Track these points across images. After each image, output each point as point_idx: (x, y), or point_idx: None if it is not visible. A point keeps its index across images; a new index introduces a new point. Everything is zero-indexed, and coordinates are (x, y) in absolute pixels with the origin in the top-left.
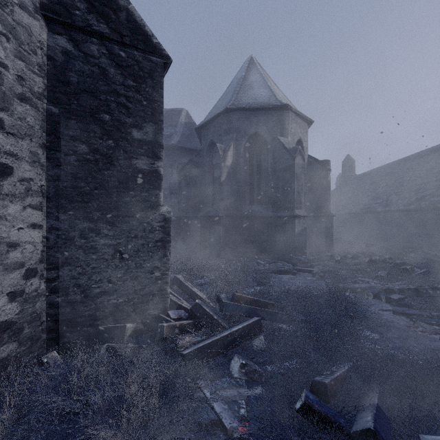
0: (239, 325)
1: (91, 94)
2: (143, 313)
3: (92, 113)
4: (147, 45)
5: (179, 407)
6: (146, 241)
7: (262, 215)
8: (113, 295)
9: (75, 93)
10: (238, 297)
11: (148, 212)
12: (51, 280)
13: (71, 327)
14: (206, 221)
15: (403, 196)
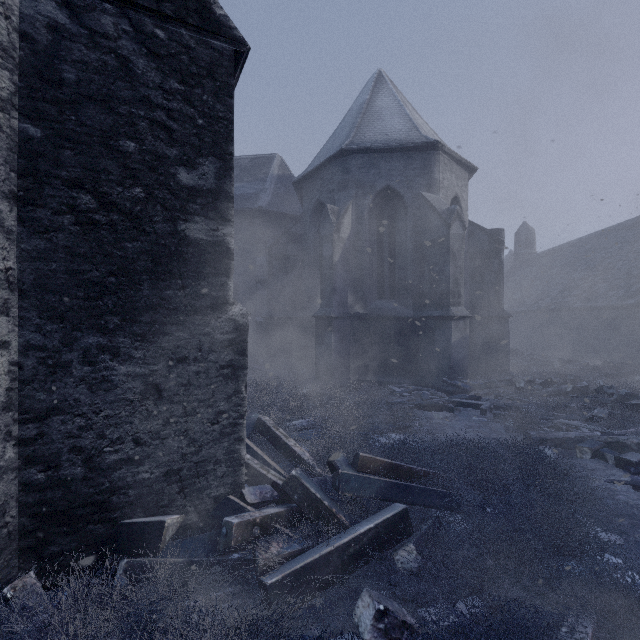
0: (369, 521)
1: (103, 104)
2: (198, 494)
3: (104, 139)
4: (204, 18)
5: None
6: (203, 367)
7: (398, 315)
8: (144, 464)
9: (72, 101)
10: (364, 460)
11: (207, 316)
12: (28, 442)
13: (66, 525)
14: (310, 325)
15: (617, 284)
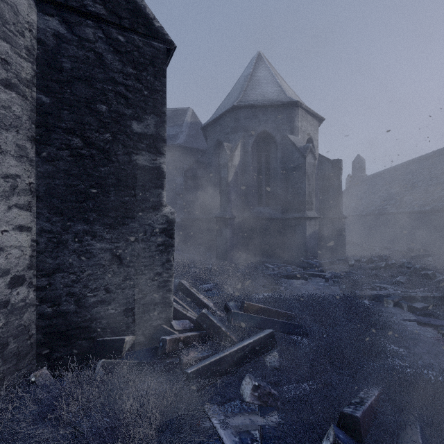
0: (250, 339)
1: (86, 82)
2: (144, 324)
3: (87, 103)
4: (148, 28)
5: (182, 442)
6: (147, 245)
7: (271, 217)
8: (111, 304)
9: (68, 80)
10: (247, 305)
11: (150, 213)
12: (42, 289)
13: (64, 340)
14: (212, 223)
15: (418, 197)
